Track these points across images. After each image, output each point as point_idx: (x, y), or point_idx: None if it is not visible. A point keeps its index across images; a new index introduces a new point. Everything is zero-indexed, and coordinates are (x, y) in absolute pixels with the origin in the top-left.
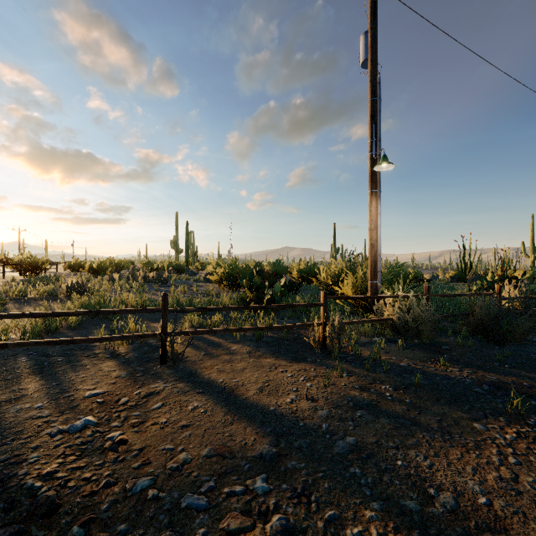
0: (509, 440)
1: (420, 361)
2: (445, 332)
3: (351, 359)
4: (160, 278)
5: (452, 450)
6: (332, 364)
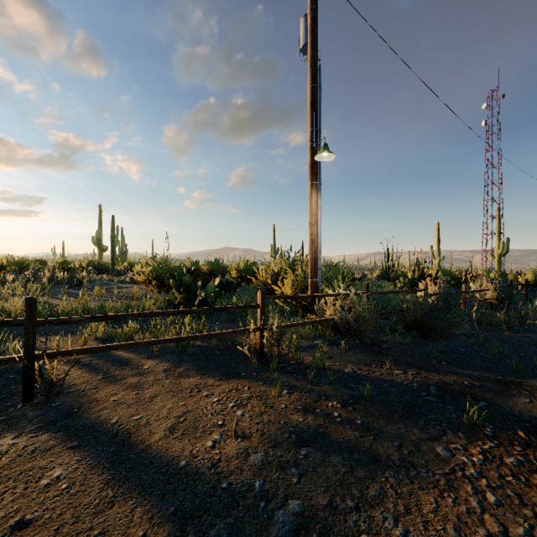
0: (478, 465)
1: (364, 365)
2: (382, 330)
3: (292, 369)
4: (72, 279)
5: (424, 496)
6: (270, 378)
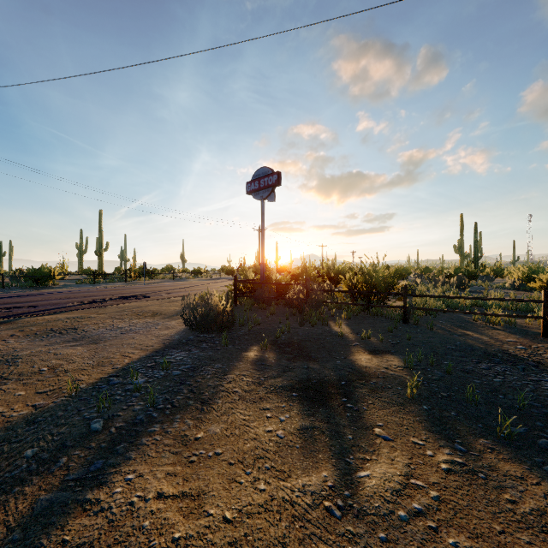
0: None
1: None
2: None
3: None
4: (461, 283)
5: None
6: None
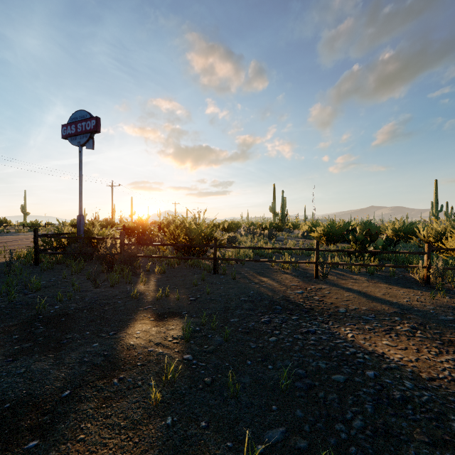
0: None
1: None
2: None
3: (453, 292)
4: (271, 234)
5: None
6: (435, 292)
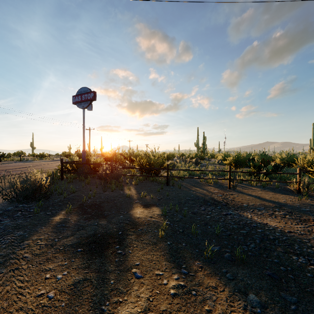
0: None
1: None
2: None
3: None
4: (197, 162)
5: None
6: (302, 197)
